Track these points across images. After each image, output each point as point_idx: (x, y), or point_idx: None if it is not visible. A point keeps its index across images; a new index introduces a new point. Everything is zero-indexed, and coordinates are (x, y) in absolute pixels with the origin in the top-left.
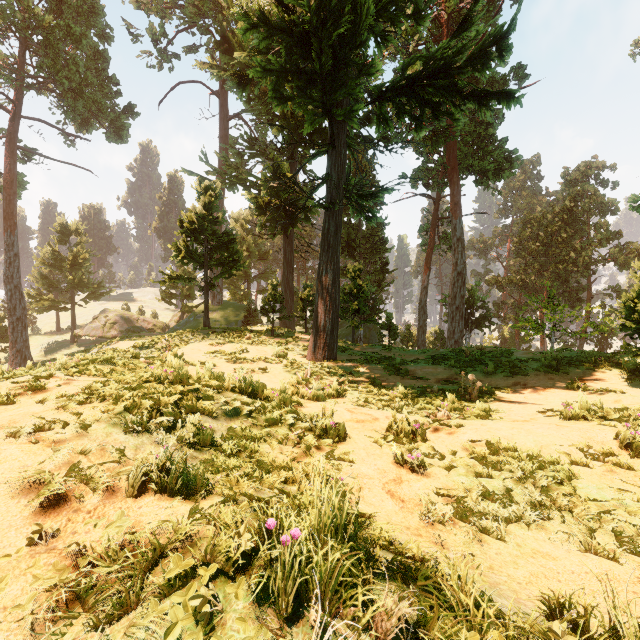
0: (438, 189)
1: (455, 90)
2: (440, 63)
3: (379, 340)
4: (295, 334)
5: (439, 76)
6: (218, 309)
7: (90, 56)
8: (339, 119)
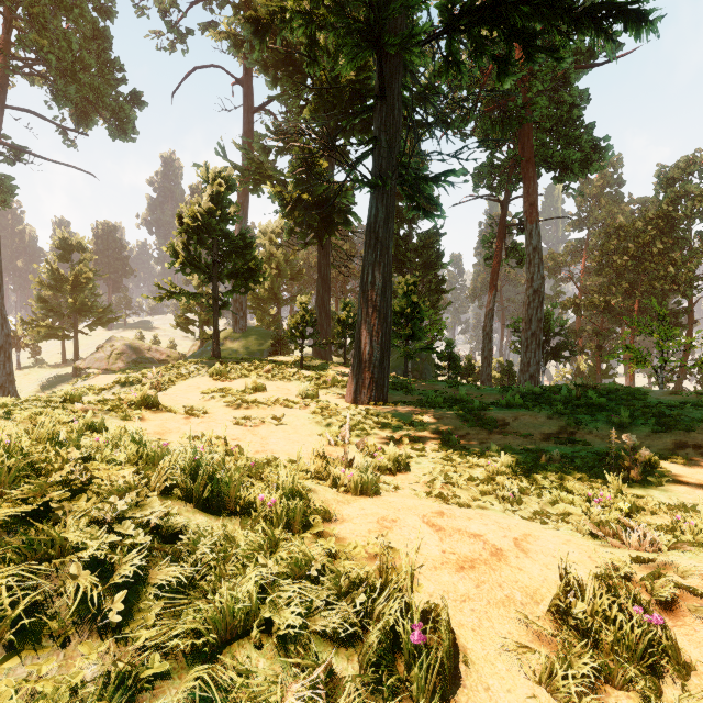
0: (509, 187)
1: (563, 7)
2: None
3: (436, 374)
4: (331, 366)
5: None
6: (241, 337)
7: (88, 34)
8: (392, 52)
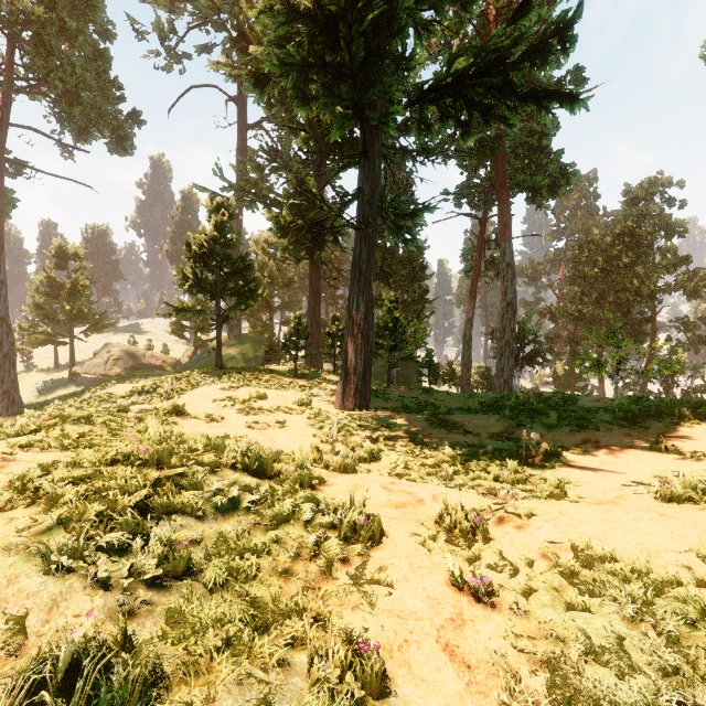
0: (485, 208)
1: (510, 89)
2: (492, 57)
3: (418, 380)
4: (322, 374)
5: (491, 73)
6: (235, 344)
7: (89, 56)
8: (373, 123)
